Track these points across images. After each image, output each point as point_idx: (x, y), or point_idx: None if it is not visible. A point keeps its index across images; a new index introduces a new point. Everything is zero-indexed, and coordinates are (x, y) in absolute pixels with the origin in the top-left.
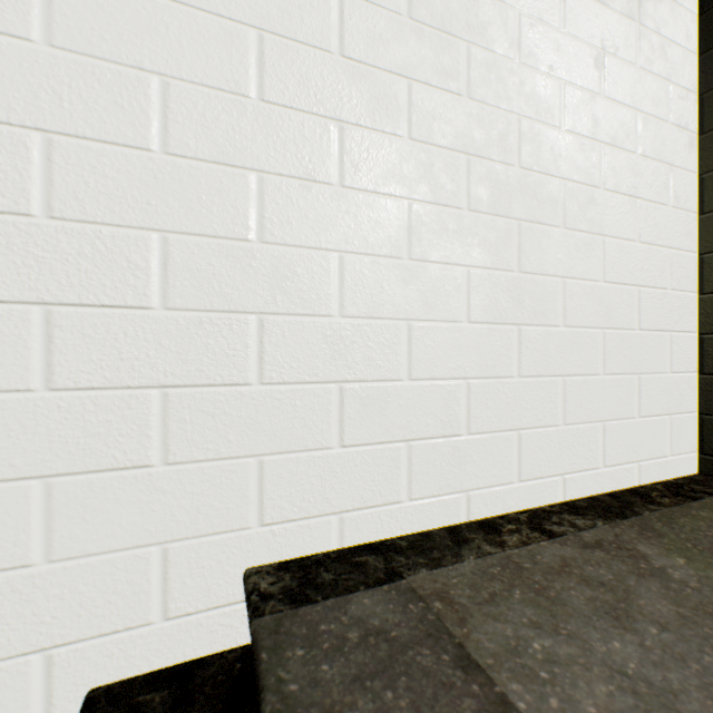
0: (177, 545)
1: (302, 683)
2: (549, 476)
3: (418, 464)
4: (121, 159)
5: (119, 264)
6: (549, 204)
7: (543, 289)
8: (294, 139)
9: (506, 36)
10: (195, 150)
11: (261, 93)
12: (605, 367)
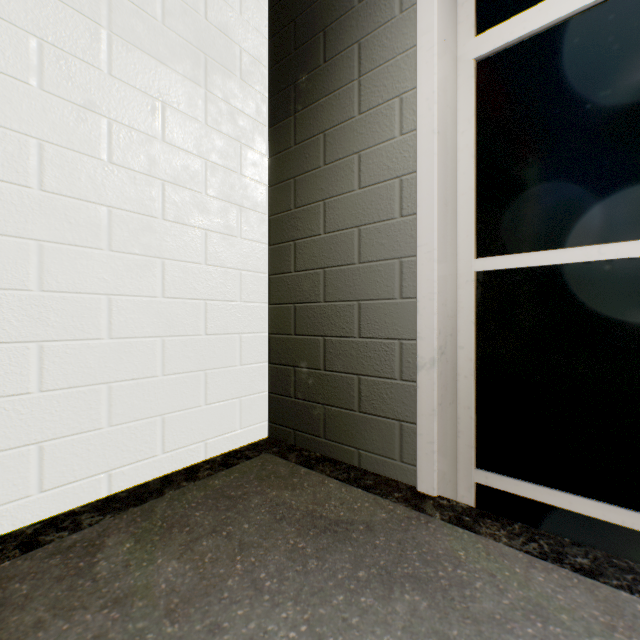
0: None
1: None
2: (89, 476)
3: None
4: None
5: None
6: (89, 228)
7: (79, 306)
8: None
9: (19, 59)
10: None
11: None
12: (166, 368)
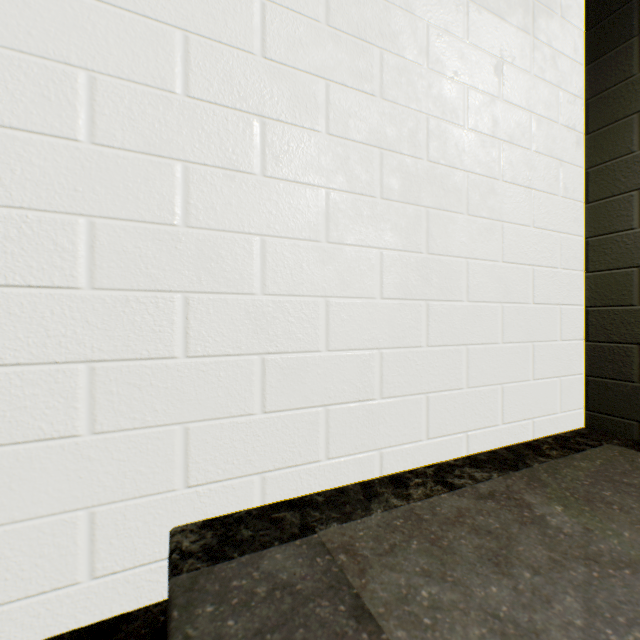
0: (104, 508)
1: (207, 639)
2: (454, 433)
3: (335, 426)
4: (48, 148)
5: (46, 247)
6: (454, 193)
7: (448, 268)
8: (218, 132)
9: (415, 44)
10: (122, 141)
11: (186, 89)
12: (504, 336)
